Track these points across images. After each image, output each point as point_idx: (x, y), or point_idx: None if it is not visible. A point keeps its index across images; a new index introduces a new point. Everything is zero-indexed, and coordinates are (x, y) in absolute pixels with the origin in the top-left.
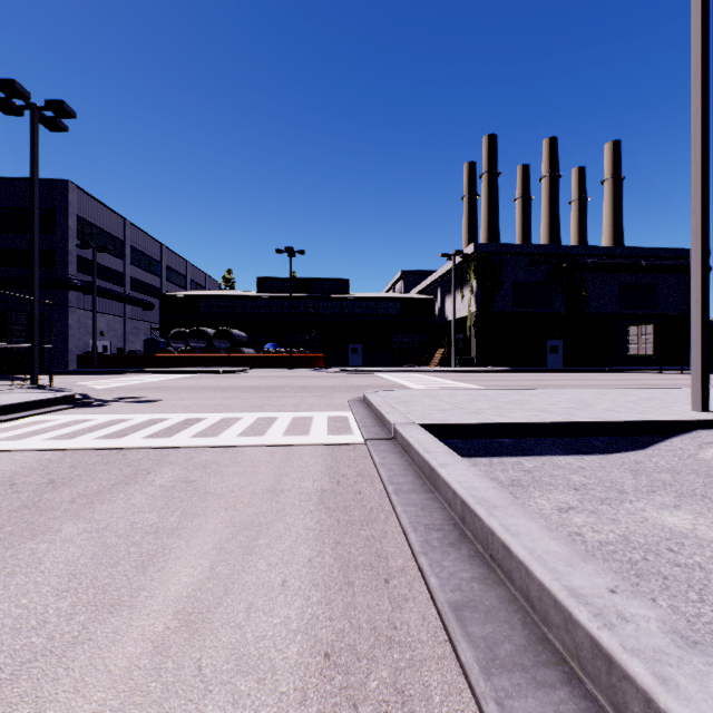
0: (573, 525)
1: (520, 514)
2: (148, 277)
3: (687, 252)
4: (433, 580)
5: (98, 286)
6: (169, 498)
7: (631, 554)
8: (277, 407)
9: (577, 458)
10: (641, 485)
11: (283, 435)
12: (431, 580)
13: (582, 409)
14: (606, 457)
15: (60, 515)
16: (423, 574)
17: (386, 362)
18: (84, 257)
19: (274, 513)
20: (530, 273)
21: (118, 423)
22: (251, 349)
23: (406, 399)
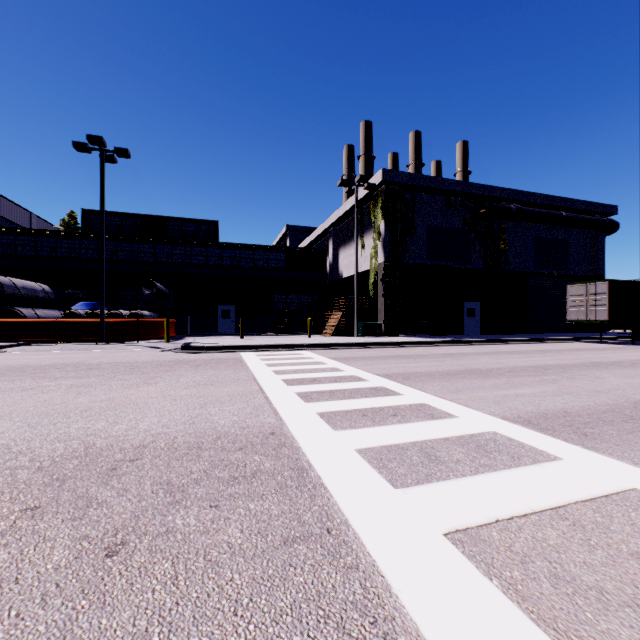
0: None
1: None
2: None
3: (599, 207)
4: None
5: None
6: None
7: None
8: None
9: None
10: None
11: None
12: None
13: None
14: None
15: None
16: None
17: (266, 329)
18: None
19: None
20: (446, 218)
21: None
22: (55, 310)
23: None
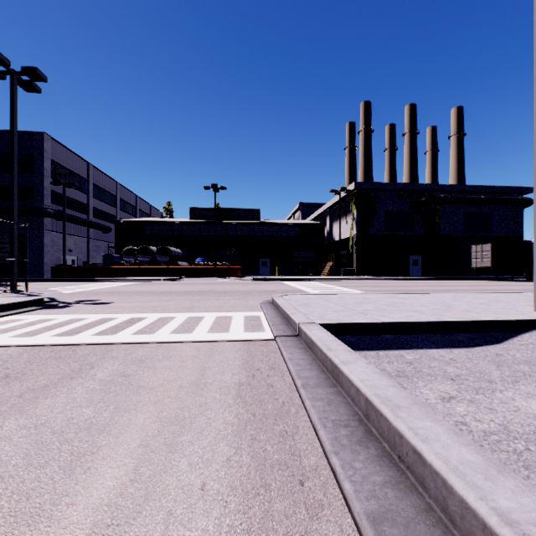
0: (457, 414)
1: (424, 415)
2: (106, 208)
3: (515, 189)
4: (348, 486)
5: (67, 214)
6: (106, 392)
7: (514, 444)
8: (204, 308)
9: (447, 351)
10: (505, 375)
11: (208, 332)
12: (345, 485)
13: (447, 310)
14: (471, 350)
15: (6, 410)
16: (336, 476)
17: (288, 272)
18: (56, 192)
19: (197, 407)
20: (397, 205)
21: (74, 322)
22: (185, 262)
23: (306, 302)
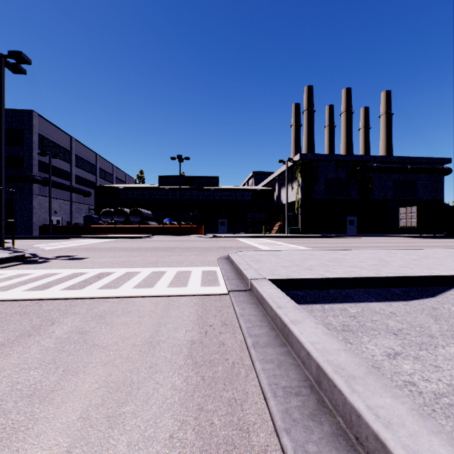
0: (404, 373)
1: (382, 388)
2: (87, 175)
3: (437, 160)
4: None
5: (53, 181)
6: (59, 352)
7: None
8: (167, 263)
9: (387, 304)
10: (444, 329)
11: (168, 286)
12: None
13: (384, 266)
14: (408, 303)
15: None
16: None
17: (242, 231)
18: (43, 162)
19: (147, 369)
20: (336, 173)
21: (48, 277)
22: (154, 222)
23: (257, 258)
